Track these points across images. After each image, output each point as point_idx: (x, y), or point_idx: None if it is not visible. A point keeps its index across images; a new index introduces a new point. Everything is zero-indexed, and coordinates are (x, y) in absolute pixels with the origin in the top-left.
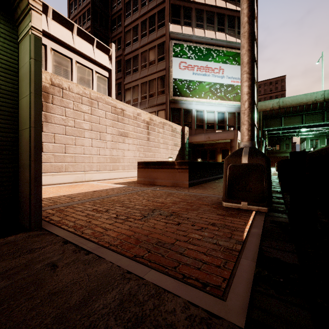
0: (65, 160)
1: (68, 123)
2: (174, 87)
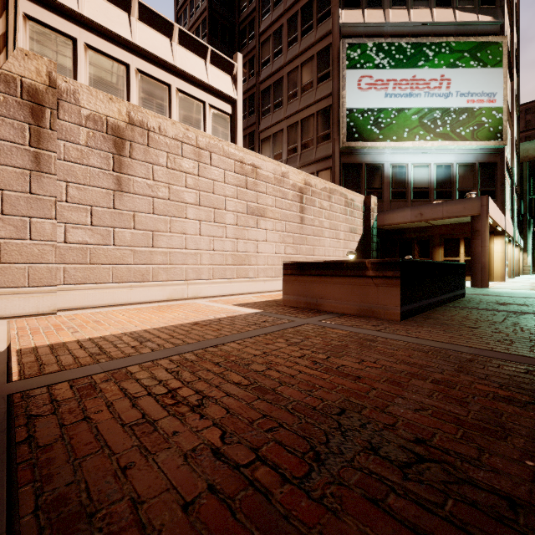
0: (152, 260)
1: (158, 193)
2: (348, 125)
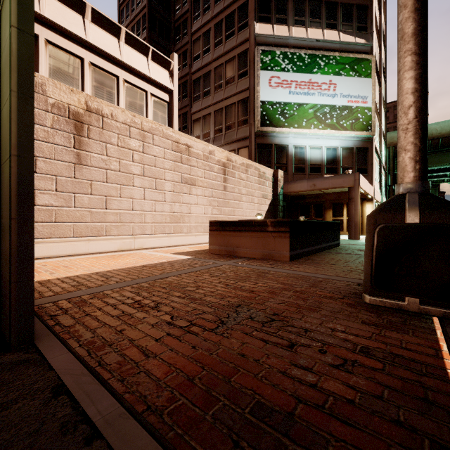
0: (106, 219)
1: (111, 166)
2: (261, 114)
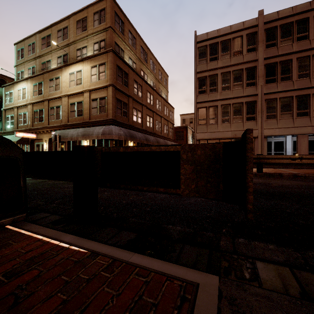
0: None
1: None
2: None
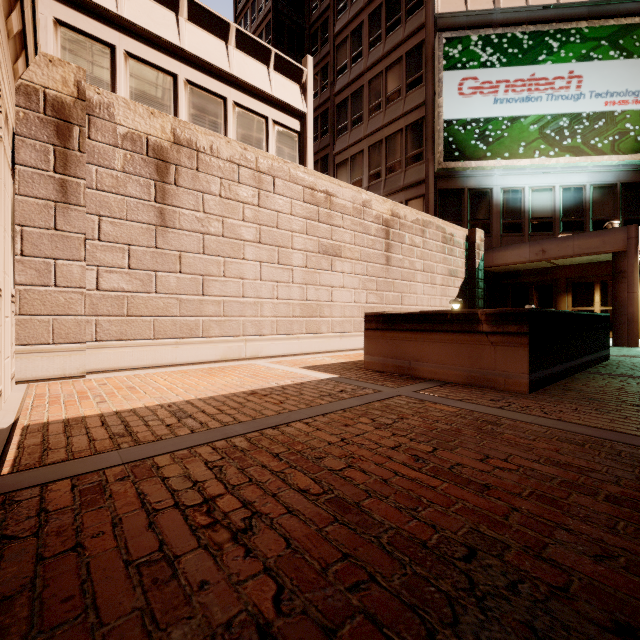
0: (202, 311)
1: (210, 228)
2: (445, 141)
